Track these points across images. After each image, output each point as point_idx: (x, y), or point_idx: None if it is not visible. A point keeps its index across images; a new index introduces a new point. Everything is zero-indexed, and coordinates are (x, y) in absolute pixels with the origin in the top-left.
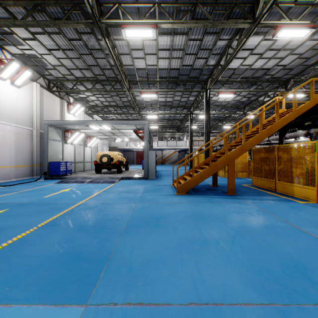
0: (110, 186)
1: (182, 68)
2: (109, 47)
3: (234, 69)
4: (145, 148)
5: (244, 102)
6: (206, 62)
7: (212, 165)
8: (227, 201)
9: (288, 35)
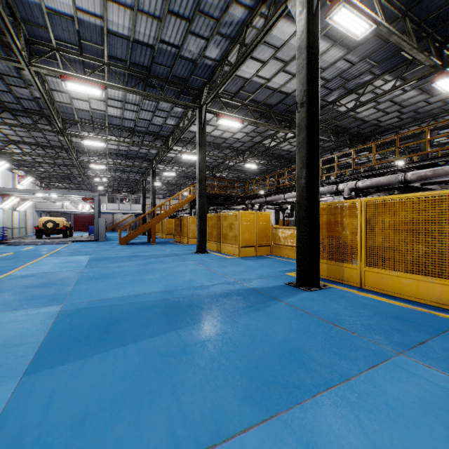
0: (67, 245)
1: (129, 151)
2: (66, 141)
3: (172, 157)
4: (96, 215)
5: (192, 175)
6: (149, 151)
7: (142, 228)
8: (147, 246)
9: (188, 157)
